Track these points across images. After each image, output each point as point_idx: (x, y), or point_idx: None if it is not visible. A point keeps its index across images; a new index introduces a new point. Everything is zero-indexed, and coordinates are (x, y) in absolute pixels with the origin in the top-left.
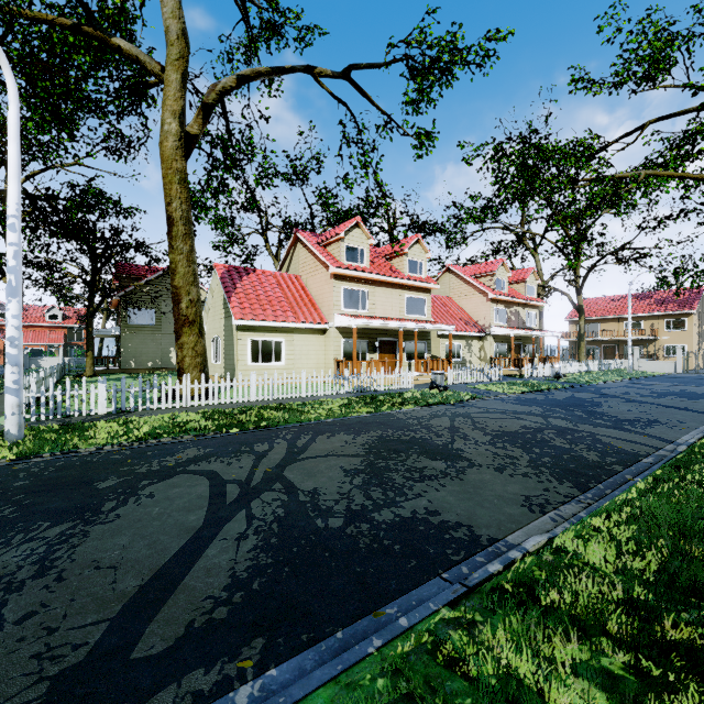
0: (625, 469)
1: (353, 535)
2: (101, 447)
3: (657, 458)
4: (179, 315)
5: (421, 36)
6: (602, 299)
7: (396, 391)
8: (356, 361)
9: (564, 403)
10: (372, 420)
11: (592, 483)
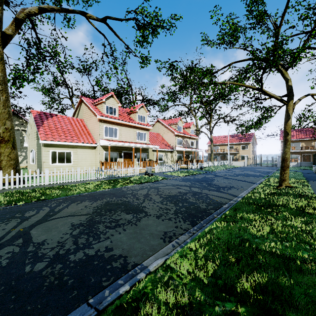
0: (215, 211)
1: (46, 275)
2: None
3: (229, 204)
4: None
5: (142, 10)
6: (220, 137)
7: (129, 176)
8: (110, 162)
9: (200, 180)
10: (108, 192)
11: (199, 220)
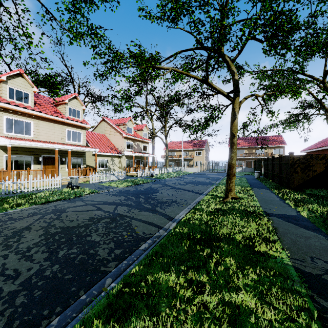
0: (117, 266)
1: None
2: None
3: (153, 240)
4: None
5: None
6: (176, 142)
7: (41, 191)
8: (11, 170)
9: (141, 192)
10: None
11: (51, 316)
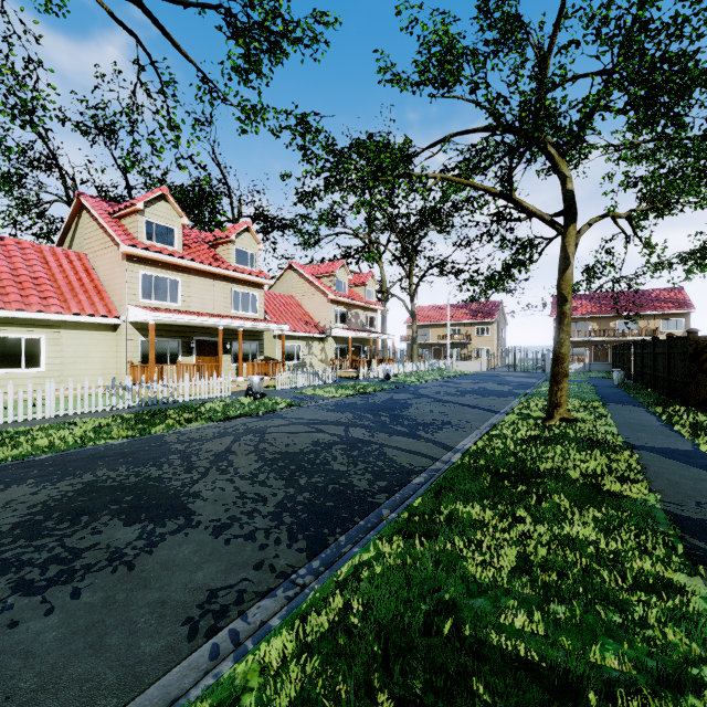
0: (389, 498)
1: None
2: None
3: (429, 474)
4: None
5: None
6: (432, 307)
7: (204, 401)
8: (155, 365)
9: (379, 406)
10: (116, 451)
11: (335, 534)
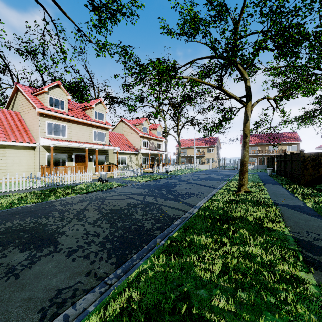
0: (161, 233)
1: None
2: None
3: (182, 219)
4: None
5: None
6: (188, 140)
7: (77, 183)
8: (53, 166)
9: (161, 185)
10: (27, 210)
11: (131, 254)
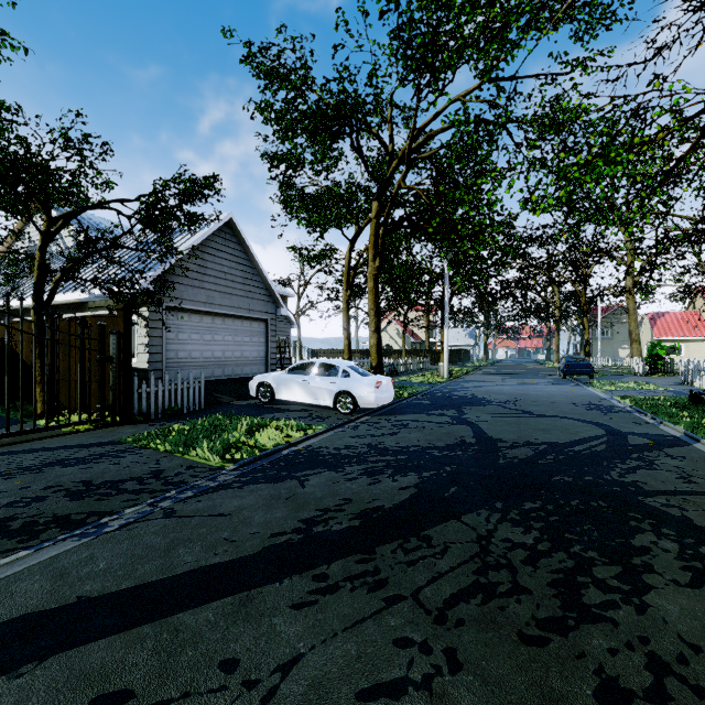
0: None
1: None
2: (618, 368)
3: None
4: (631, 339)
5: None
6: None
7: None
8: None
9: None
10: None
11: None
